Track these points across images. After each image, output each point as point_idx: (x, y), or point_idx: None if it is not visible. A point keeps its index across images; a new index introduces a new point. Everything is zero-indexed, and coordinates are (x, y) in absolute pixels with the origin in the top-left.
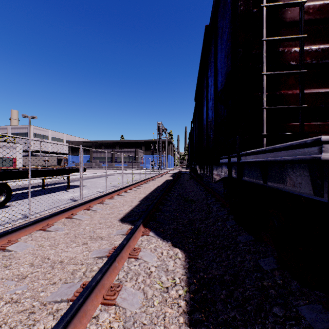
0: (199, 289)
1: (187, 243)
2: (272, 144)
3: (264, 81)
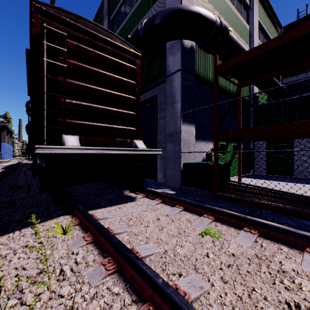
0: (0, 227)
1: (0, 212)
2: (53, 144)
3: (45, 113)
